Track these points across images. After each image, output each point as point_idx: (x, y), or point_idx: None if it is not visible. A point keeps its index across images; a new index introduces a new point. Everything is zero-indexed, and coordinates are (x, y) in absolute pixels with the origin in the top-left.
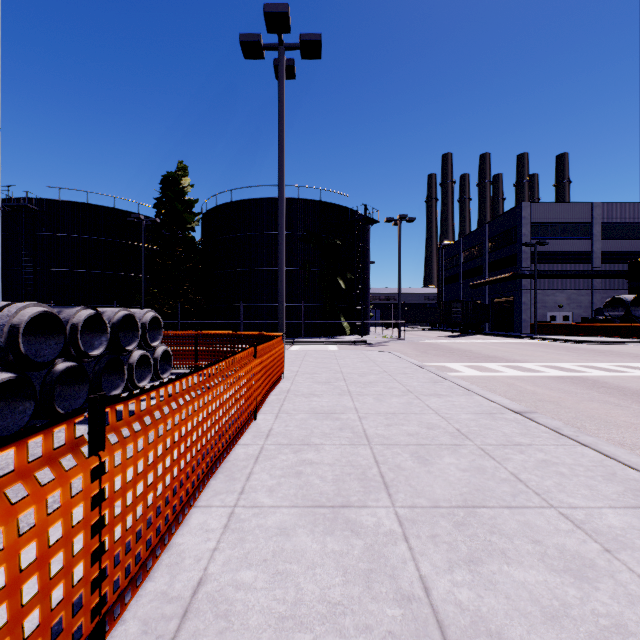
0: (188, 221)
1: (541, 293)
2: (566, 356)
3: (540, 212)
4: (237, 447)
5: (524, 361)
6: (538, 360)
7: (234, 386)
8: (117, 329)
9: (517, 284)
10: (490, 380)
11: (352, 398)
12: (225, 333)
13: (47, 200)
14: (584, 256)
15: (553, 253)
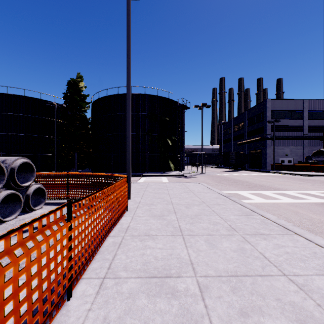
0: (82, 106)
1: (276, 148)
2: (306, 185)
3: (276, 104)
4: None
5: (285, 189)
6: (293, 188)
7: None
8: None
9: (263, 143)
10: (278, 207)
11: (185, 241)
12: (87, 174)
13: None
14: (299, 128)
15: (283, 126)
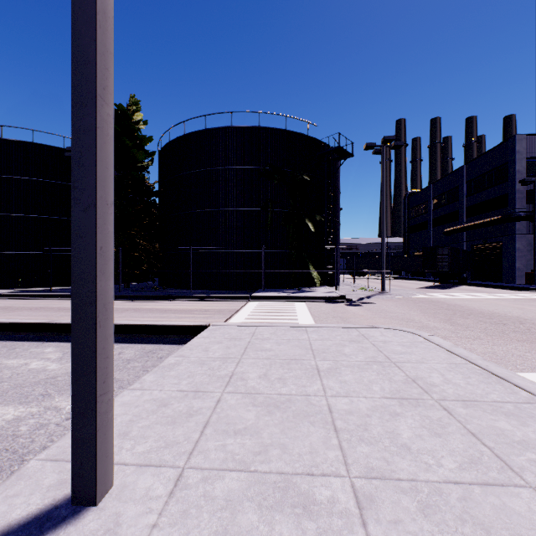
0: (138, 159)
1: None
2: None
3: None
4: None
5: None
6: None
7: None
8: None
9: (508, 228)
10: None
11: None
12: None
13: None
14: None
15: None
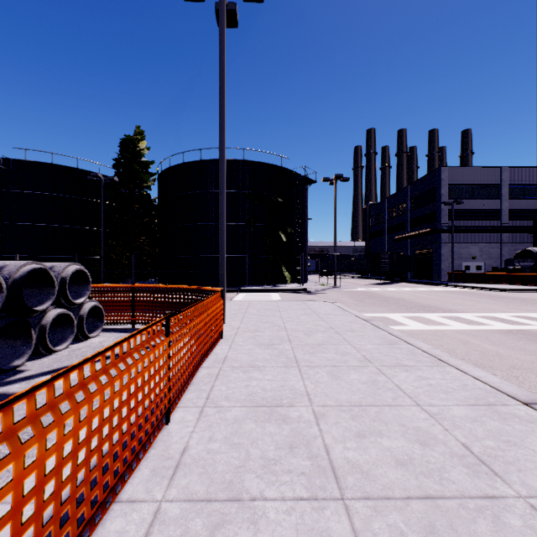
0: (144, 180)
1: (457, 246)
2: (496, 305)
3: (456, 175)
4: (112, 511)
5: (460, 311)
6: (473, 310)
7: (97, 413)
8: (19, 286)
9: (436, 238)
10: (441, 336)
11: (301, 373)
12: (162, 287)
13: (14, 160)
14: (494, 214)
15: (467, 211)
